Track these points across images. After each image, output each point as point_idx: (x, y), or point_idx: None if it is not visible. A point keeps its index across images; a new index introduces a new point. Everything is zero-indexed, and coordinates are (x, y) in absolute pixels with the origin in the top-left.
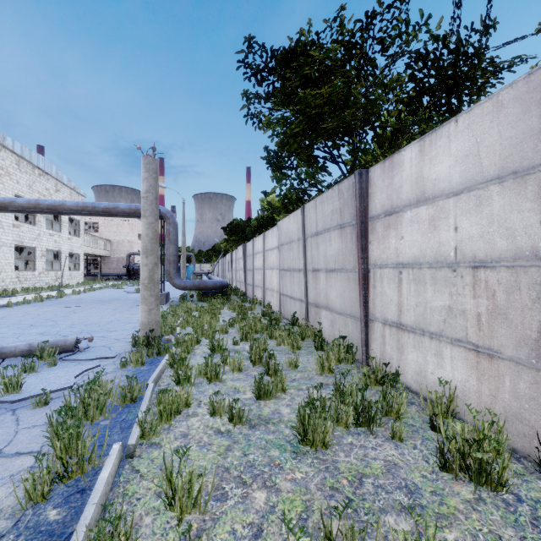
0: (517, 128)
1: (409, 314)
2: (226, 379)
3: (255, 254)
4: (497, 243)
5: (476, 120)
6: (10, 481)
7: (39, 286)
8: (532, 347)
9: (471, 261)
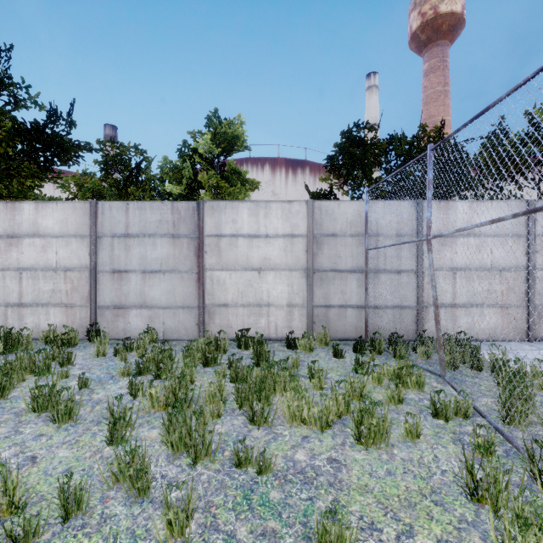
0: (82, 220)
1: (28, 296)
2: None
3: None
4: (75, 261)
5: (66, 208)
6: None
7: None
8: (86, 299)
9: (64, 268)
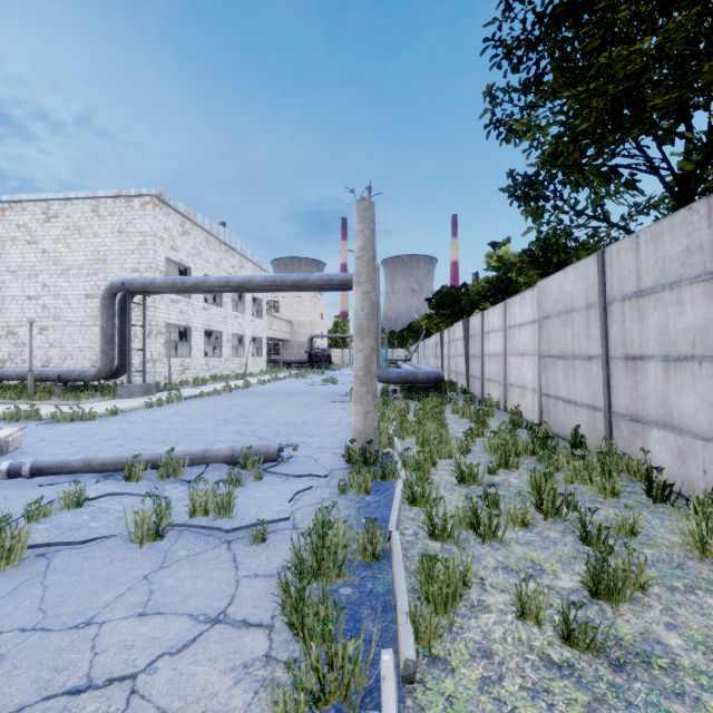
0: None
1: None
2: (506, 540)
3: (486, 334)
4: None
5: None
6: (245, 677)
7: (225, 374)
8: None
9: None
